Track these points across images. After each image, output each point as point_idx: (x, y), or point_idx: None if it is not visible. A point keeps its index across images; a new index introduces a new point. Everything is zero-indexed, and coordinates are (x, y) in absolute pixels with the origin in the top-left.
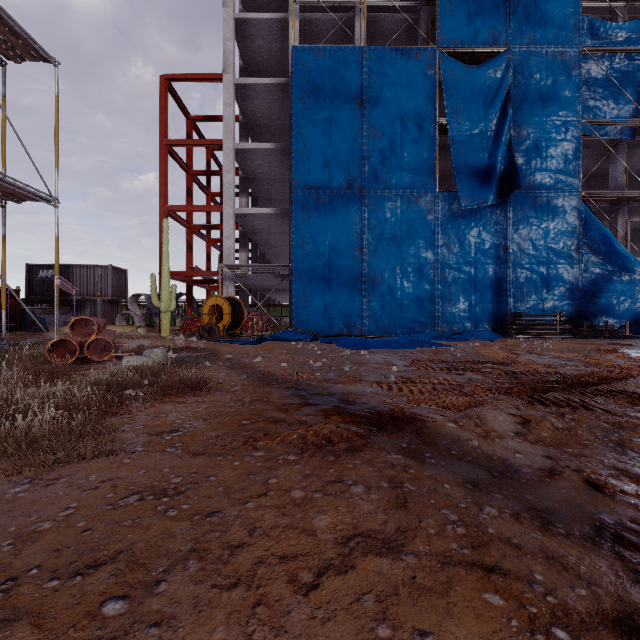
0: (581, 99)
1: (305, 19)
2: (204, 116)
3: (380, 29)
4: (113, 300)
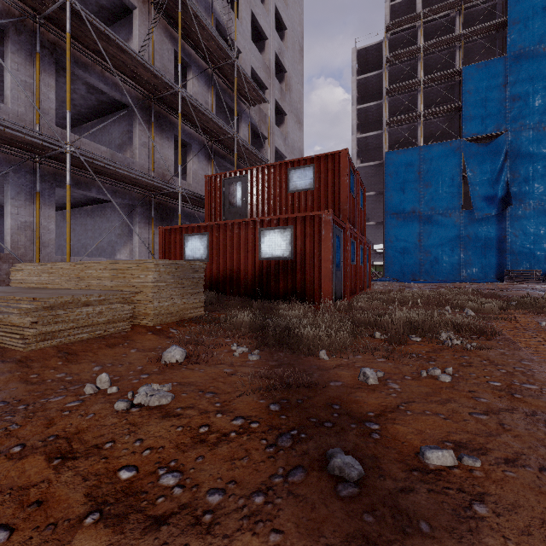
0: None
1: (391, 131)
2: None
3: (433, 125)
4: None
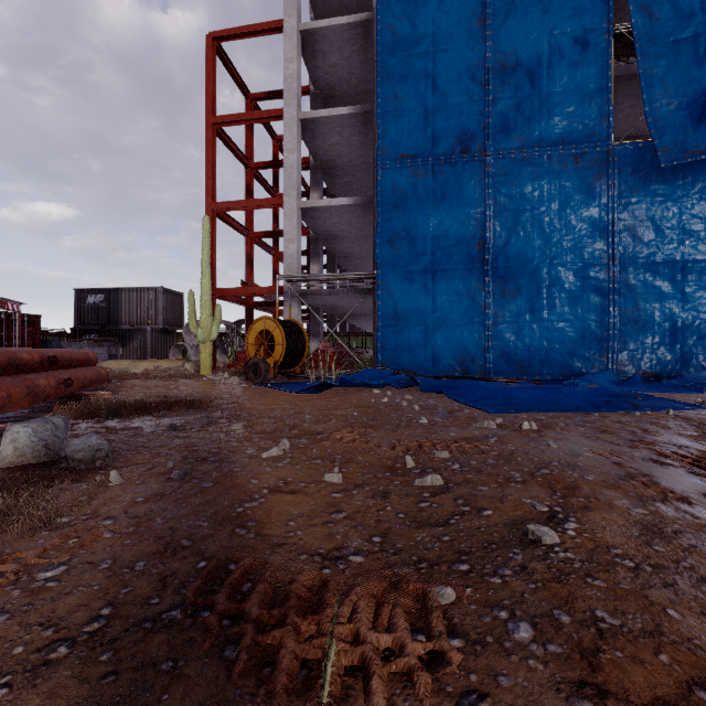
0: None
1: None
2: (266, 92)
3: None
4: (166, 329)
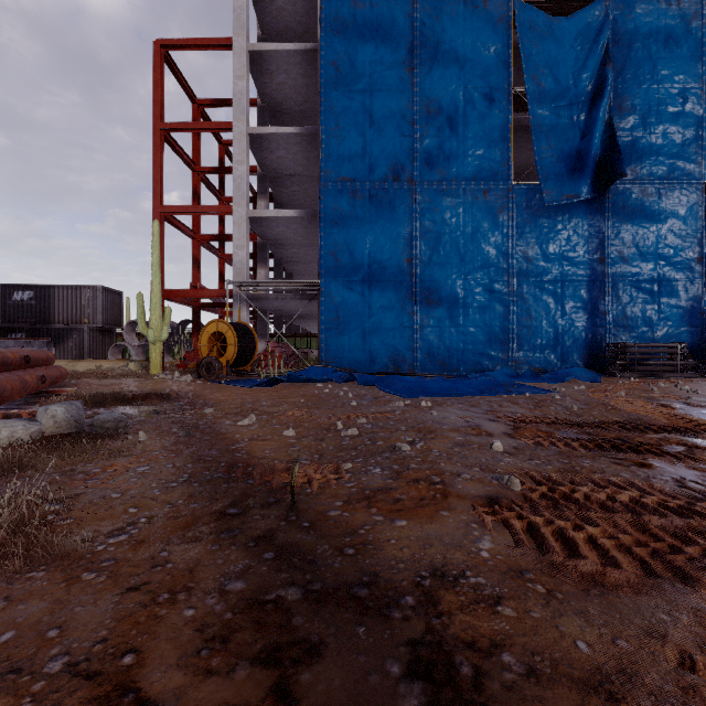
0: (705, 59)
1: None
2: (214, 99)
3: None
4: (105, 328)
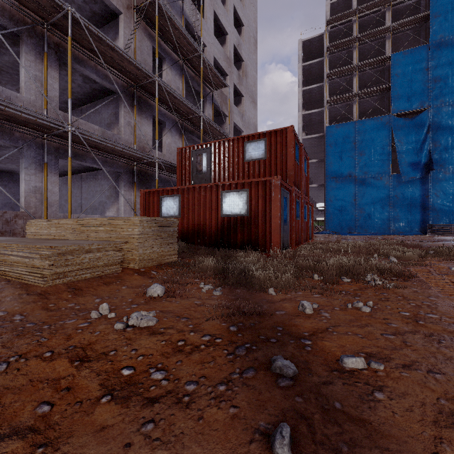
0: None
1: (331, 108)
2: None
3: (366, 103)
4: None
